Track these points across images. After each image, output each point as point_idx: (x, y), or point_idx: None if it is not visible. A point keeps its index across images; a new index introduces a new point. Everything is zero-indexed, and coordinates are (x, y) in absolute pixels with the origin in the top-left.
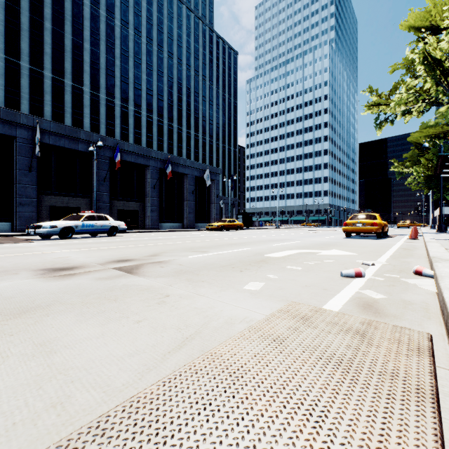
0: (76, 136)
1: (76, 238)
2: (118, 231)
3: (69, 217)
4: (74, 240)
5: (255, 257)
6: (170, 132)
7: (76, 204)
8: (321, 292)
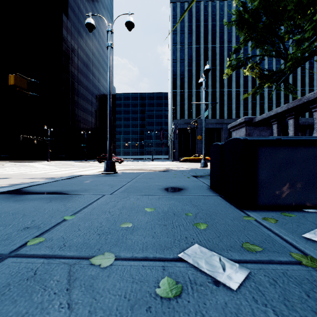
0: None
1: None
2: None
3: None
4: None
5: None
6: (285, 95)
7: None
8: None
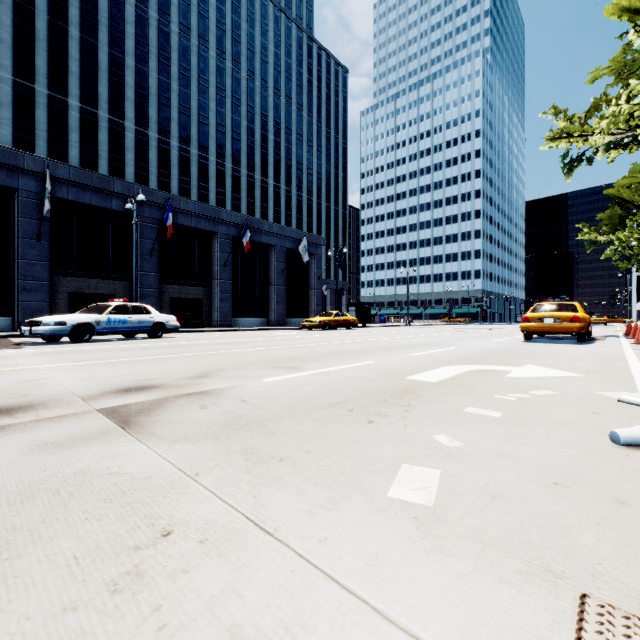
0: (109, 188)
1: (98, 342)
2: (166, 330)
3: (88, 308)
4: (91, 344)
5: (390, 380)
6: (250, 186)
7: (108, 290)
8: (627, 521)
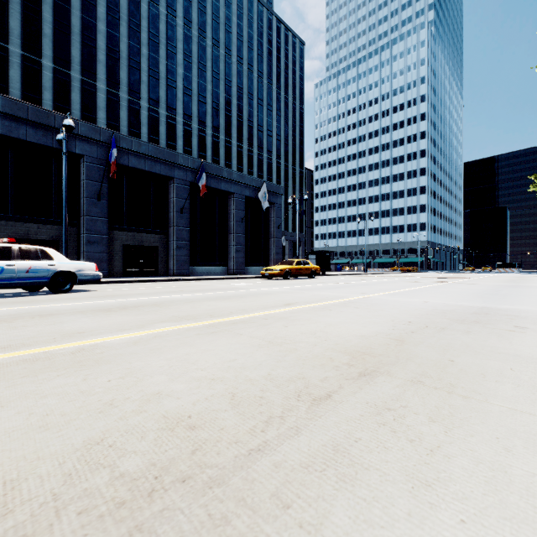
0: (48, 123)
1: None
2: (79, 281)
3: None
4: None
5: None
6: (215, 145)
7: (51, 235)
8: None
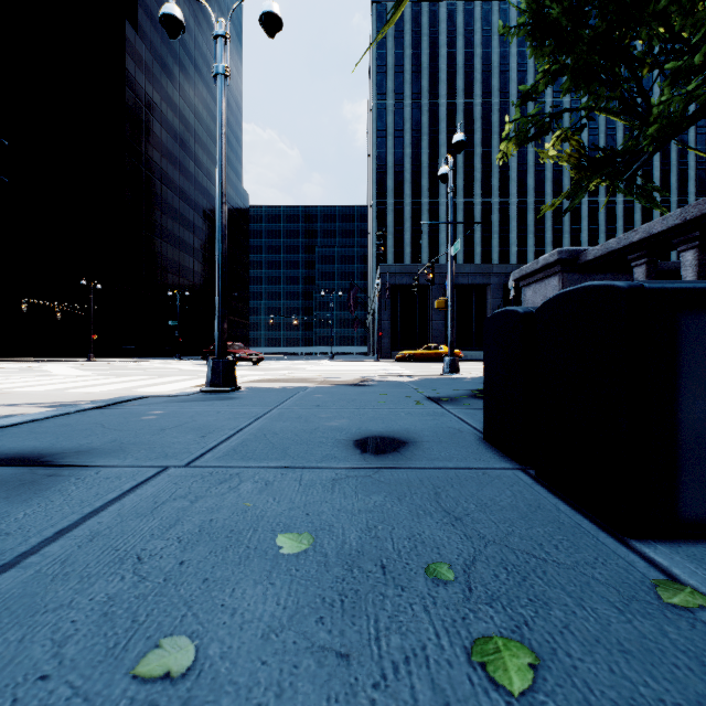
0: None
1: None
2: None
3: None
4: None
5: None
6: (627, 212)
7: None
8: None
